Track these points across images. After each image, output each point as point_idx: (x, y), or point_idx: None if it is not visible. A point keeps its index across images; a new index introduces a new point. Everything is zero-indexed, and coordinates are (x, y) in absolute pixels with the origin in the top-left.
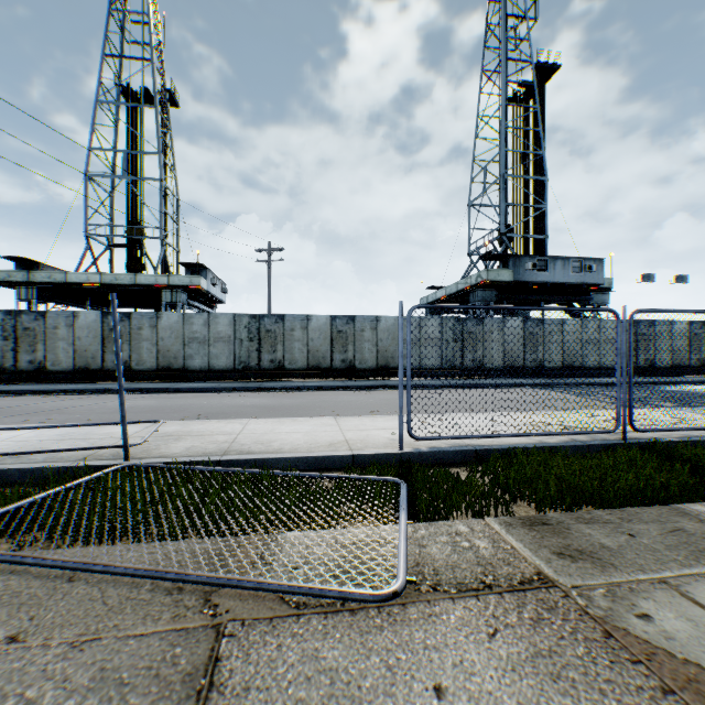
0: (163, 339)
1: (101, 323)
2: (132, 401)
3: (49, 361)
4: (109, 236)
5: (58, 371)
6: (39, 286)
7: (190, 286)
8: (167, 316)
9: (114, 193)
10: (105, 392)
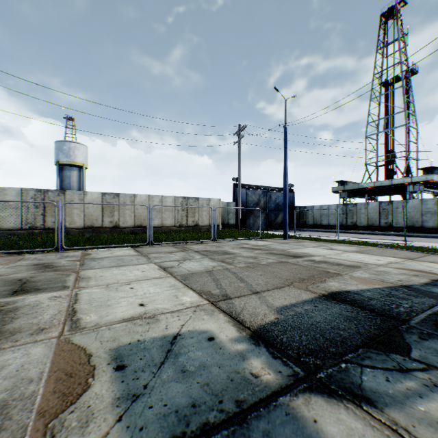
0: (408, 212)
1: (378, 206)
2: (396, 238)
3: (357, 222)
4: (375, 162)
5: (360, 226)
6: (346, 191)
7: (424, 181)
8: (411, 201)
9: (376, 139)
10: (381, 235)
